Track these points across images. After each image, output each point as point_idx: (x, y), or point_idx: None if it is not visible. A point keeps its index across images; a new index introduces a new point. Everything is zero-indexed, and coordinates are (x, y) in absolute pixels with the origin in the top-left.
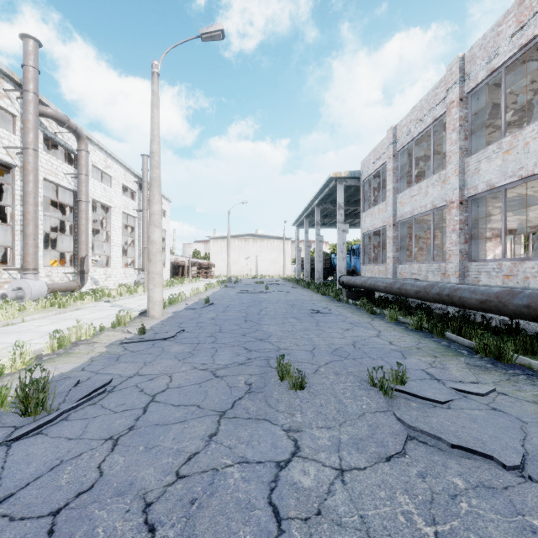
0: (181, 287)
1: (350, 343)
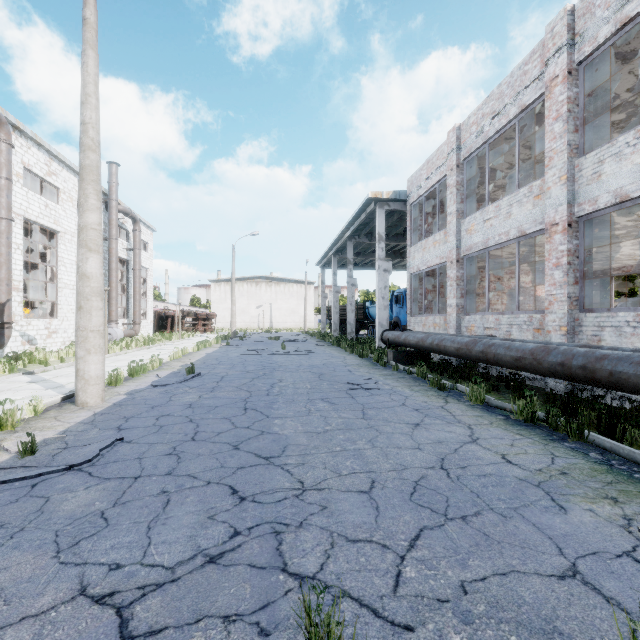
0: (164, 345)
1: (436, 463)
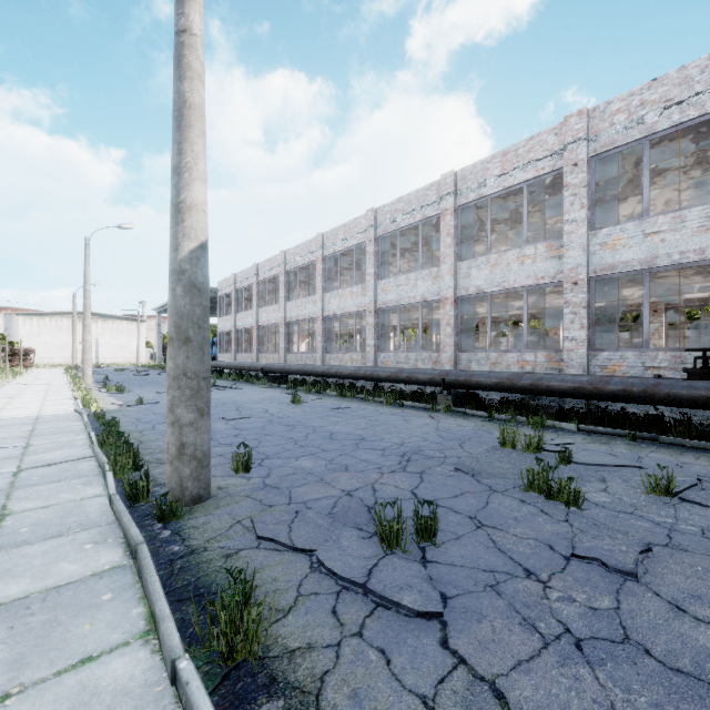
0: (27, 375)
1: None
